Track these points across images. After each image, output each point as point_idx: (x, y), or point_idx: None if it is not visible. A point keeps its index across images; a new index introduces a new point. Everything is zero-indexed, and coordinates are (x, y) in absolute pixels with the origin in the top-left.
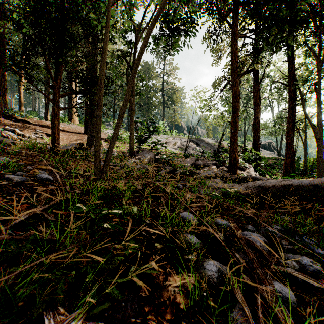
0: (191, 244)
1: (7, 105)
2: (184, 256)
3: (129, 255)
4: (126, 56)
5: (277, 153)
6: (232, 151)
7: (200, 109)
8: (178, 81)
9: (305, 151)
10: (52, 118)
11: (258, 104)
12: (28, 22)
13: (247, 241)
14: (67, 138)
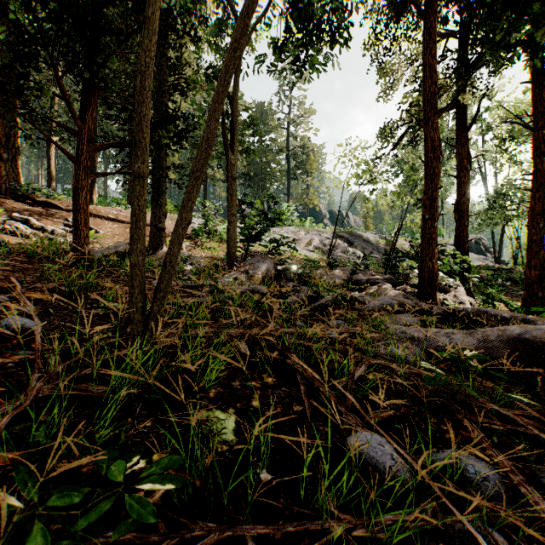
0: None
1: (19, 176)
2: None
3: None
4: None
5: (491, 257)
6: (425, 255)
7: (357, 179)
8: (315, 134)
9: None
10: (74, 193)
11: (467, 168)
12: None
13: None
14: (120, 234)
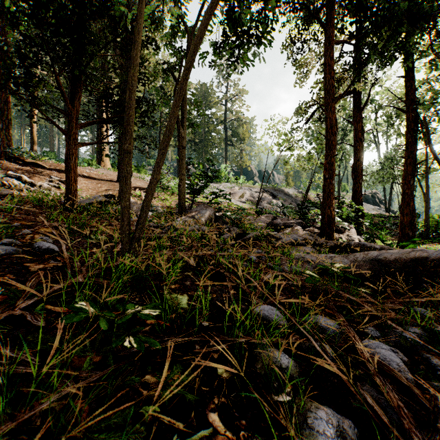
0: (279, 369)
1: (12, 142)
2: (269, 396)
3: (171, 400)
4: (174, 71)
5: (384, 207)
6: (325, 205)
7: (278, 146)
8: (247, 110)
9: (426, 205)
10: (66, 158)
11: (361, 139)
12: (28, 16)
13: (379, 365)
14: (93, 188)
